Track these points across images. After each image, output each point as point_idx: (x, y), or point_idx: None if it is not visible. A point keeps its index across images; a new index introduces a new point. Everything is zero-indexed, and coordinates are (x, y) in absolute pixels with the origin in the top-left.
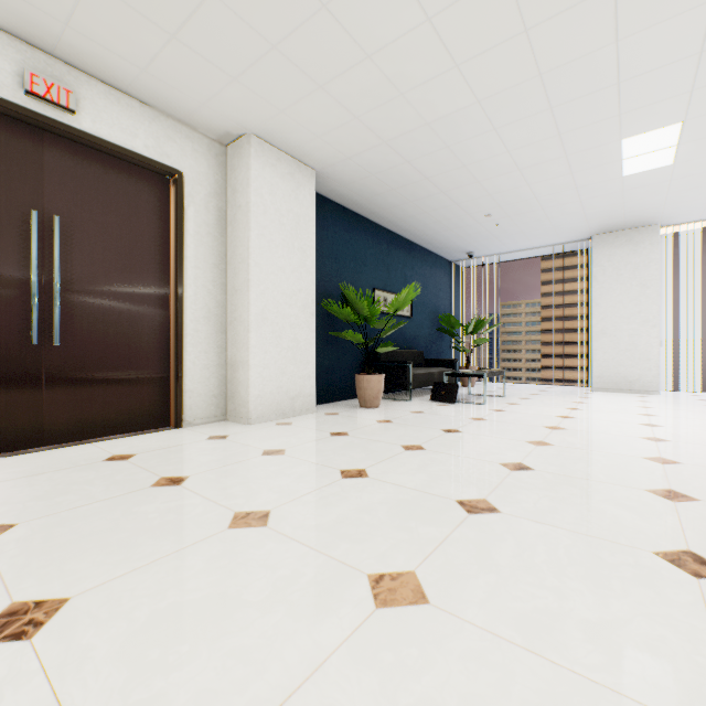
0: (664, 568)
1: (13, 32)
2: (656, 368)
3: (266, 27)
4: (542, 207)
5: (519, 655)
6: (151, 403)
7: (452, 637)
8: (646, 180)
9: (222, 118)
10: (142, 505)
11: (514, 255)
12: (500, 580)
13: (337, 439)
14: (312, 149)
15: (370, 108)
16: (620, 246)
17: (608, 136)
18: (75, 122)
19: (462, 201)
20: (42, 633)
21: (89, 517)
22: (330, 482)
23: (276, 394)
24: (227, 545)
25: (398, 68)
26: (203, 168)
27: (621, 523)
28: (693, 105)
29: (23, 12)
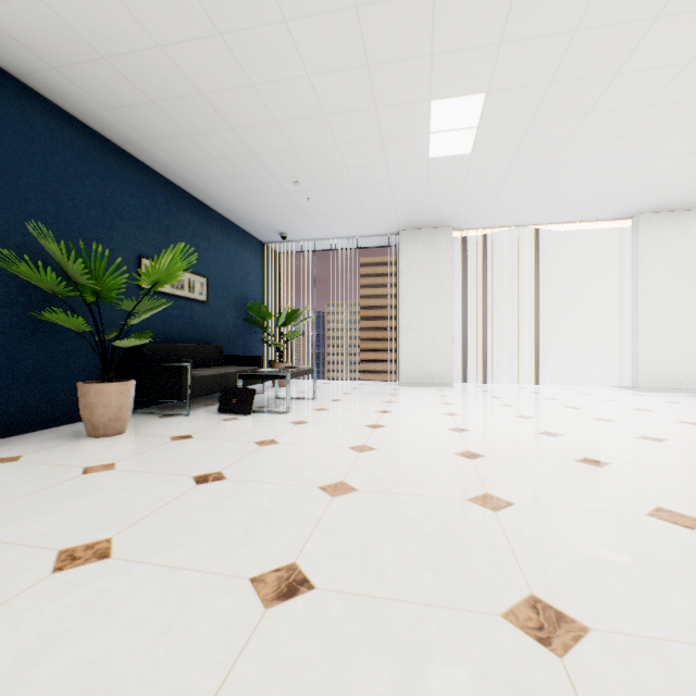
0: None
1: None
2: (451, 363)
3: None
4: (354, 184)
5: None
6: None
7: None
8: (448, 169)
9: None
10: None
11: (330, 243)
12: None
13: None
14: None
15: None
16: (423, 244)
17: (419, 89)
18: None
19: (262, 151)
20: None
21: None
22: None
23: None
24: None
25: None
26: None
27: None
28: (498, 69)
29: None
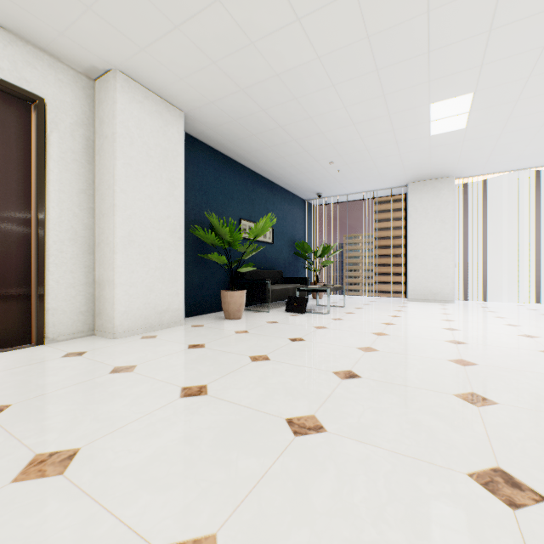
0: (480, 497)
1: None
2: (452, 284)
3: None
4: (372, 158)
5: None
6: (8, 321)
7: None
8: (447, 140)
9: (84, 50)
10: None
11: (352, 196)
12: (313, 539)
13: (192, 352)
14: (178, 91)
15: (225, 54)
16: (427, 192)
17: (420, 100)
18: None
19: (311, 149)
20: None
21: None
22: (165, 403)
23: (143, 310)
24: None
25: (247, 16)
26: (68, 97)
27: (436, 436)
28: (482, 78)
29: None
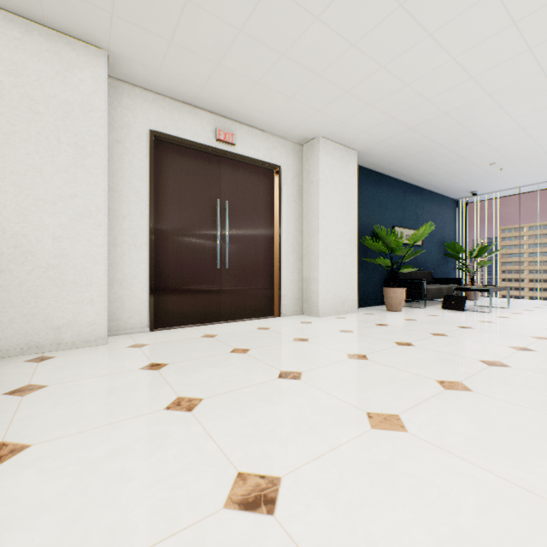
0: None
1: (212, 111)
2: None
3: (344, 83)
4: (545, 153)
5: (525, 409)
6: (265, 301)
7: (488, 401)
8: None
9: (304, 131)
10: (297, 347)
11: (517, 190)
12: (513, 389)
13: (382, 327)
14: (357, 139)
15: (402, 111)
16: None
17: None
18: (234, 150)
19: (469, 156)
20: (302, 379)
21: (278, 349)
22: (391, 346)
23: (333, 299)
24: (354, 364)
25: (427, 87)
26: (290, 161)
27: None
28: None
29: (221, 102)
